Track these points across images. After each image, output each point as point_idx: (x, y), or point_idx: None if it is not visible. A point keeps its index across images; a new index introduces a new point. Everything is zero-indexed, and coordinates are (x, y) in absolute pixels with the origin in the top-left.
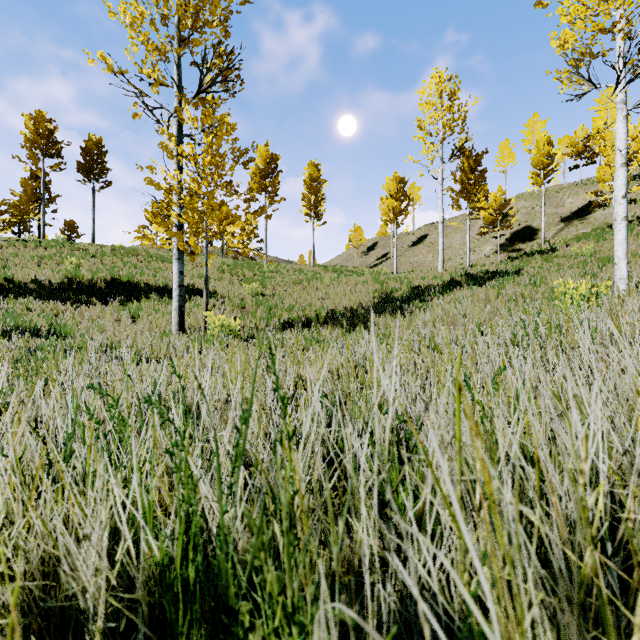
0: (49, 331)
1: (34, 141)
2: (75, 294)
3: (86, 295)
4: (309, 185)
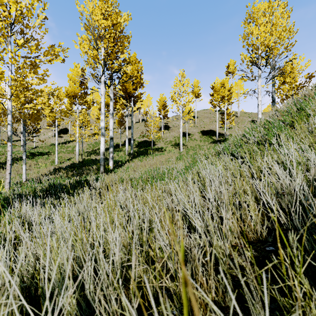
0: None
1: None
2: None
3: None
4: None
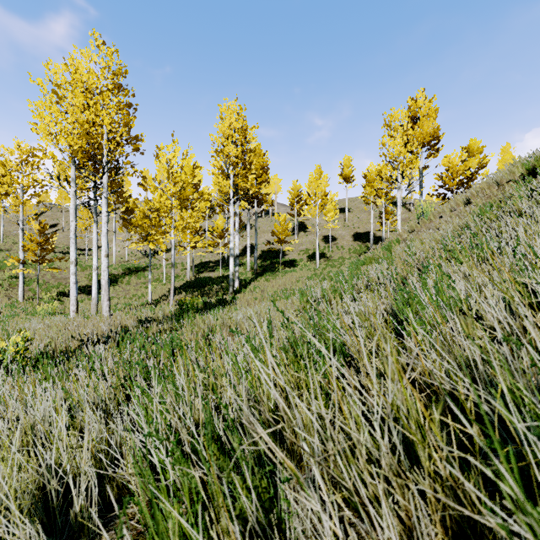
0: None
1: None
2: None
3: None
4: None
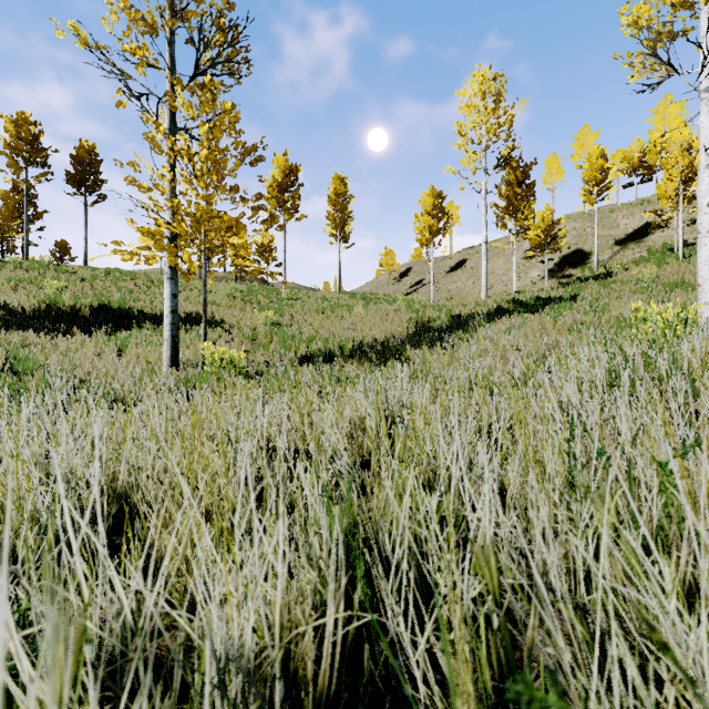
0: (4, 367)
1: (15, 147)
2: (52, 323)
3: (65, 324)
4: (334, 201)
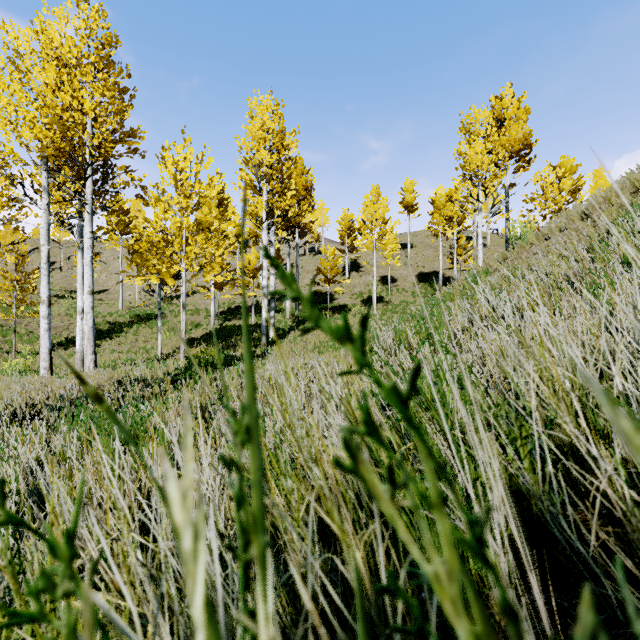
0: None
1: None
2: None
3: None
4: None
